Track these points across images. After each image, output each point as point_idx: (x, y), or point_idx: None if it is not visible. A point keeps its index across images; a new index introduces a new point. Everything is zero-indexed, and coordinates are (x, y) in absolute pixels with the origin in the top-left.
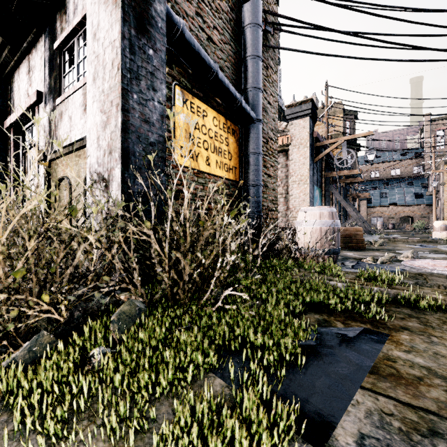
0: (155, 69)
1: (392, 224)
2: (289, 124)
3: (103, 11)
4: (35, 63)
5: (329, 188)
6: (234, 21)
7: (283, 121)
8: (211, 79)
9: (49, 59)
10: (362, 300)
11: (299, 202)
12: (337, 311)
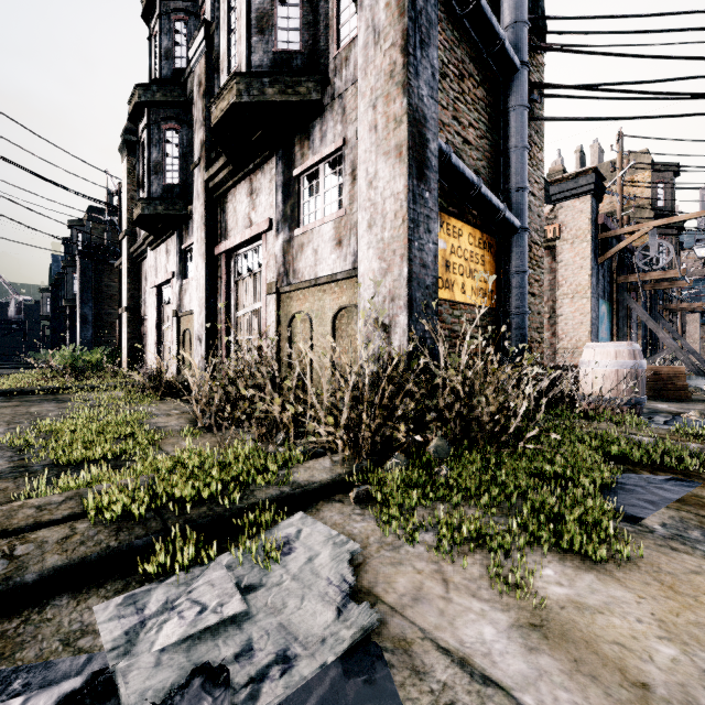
0: (430, 210)
1: None
2: (556, 208)
3: (383, 162)
4: (262, 186)
5: (624, 300)
6: (490, 105)
7: (547, 204)
8: (472, 197)
9: (283, 184)
10: (675, 455)
11: (574, 326)
12: (643, 462)
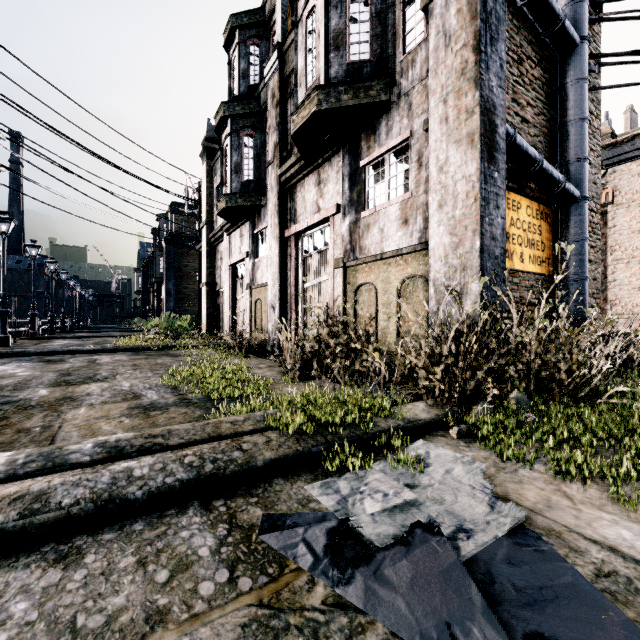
0: (498, 188)
1: None
2: (609, 173)
3: (454, 149)
4: (329, 176)
5: None
6: (547, 82)
7: None
8: (534, 172)
9: (349, 174)
10: None
11: (630, 292)
12: None
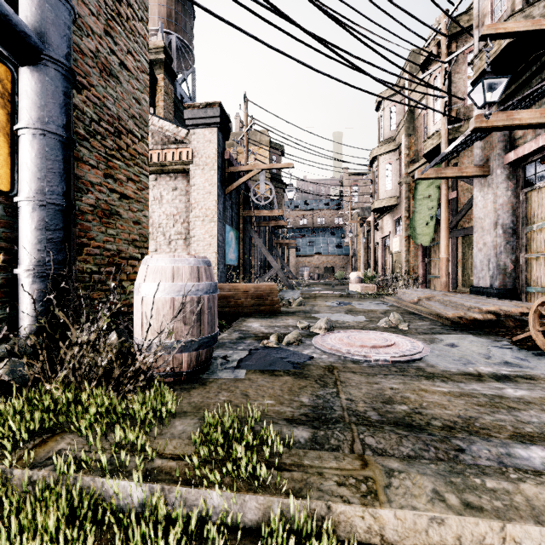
0: None
1: (318, 274)
2: (190, 133)
3: None
4: None
5: (248, 230)
6: None
7: (182, 127)
8: None
9: None
10: None
11: (205, 247)
12: None
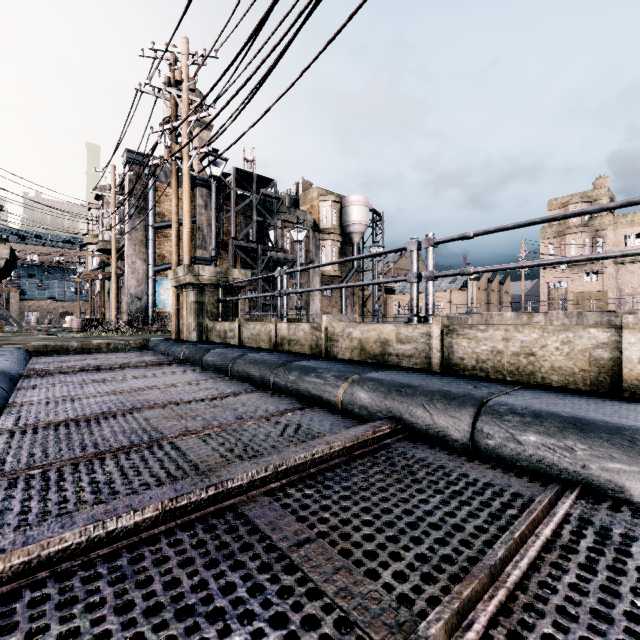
0: None
1: (49, 320)
2: None
3: None
4: None
5: None
6: None
7: None
8: None
9: None
10: None
11: None
12: None
